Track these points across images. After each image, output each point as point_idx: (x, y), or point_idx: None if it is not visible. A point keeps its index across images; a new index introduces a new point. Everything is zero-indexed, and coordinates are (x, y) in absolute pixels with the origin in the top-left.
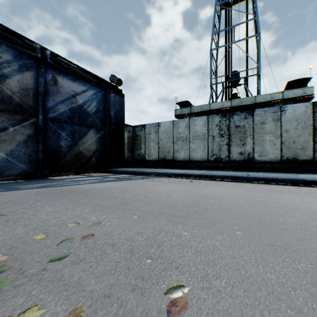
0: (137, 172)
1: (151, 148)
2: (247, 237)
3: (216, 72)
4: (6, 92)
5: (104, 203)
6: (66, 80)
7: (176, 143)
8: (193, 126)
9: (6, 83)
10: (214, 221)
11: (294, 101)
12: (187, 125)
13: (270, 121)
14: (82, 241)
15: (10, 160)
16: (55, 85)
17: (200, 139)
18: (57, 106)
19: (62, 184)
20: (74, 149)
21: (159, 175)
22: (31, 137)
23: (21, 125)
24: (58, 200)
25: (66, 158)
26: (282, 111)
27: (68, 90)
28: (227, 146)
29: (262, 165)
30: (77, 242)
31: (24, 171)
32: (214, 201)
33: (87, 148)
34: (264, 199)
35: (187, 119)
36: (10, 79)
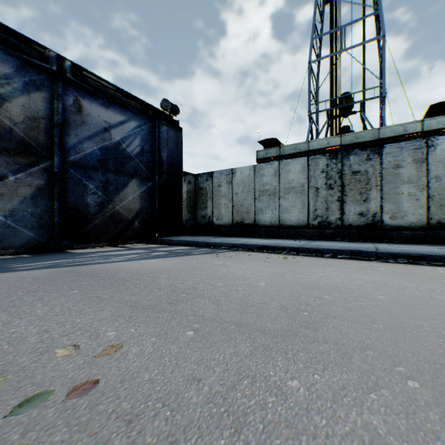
0: (201, 243)
1: (221, 207)
2: (441, 401)
3: (317, 96)
4: (4, 122)
5: (139, 300)
6: (95, 106)
7: (259, 200)
8: (285, 173)
9: (4, 109)
10: (348, 347)
11: (440, 135)
12: (277, 171)
13: (410, 162)
14: (66, 403)
15: (10, 225)
16: (78, 113)
17: (296, 193)
18: (81, 144)
19: (83, 263)
20: (107, 209)
21: (234, 247)
22: (43, 191)
23: (26, 171)
24: (63, 292)
25: (95, 222)
26: (429, 146)
27: (98, 120)
28: (338, 204)
29: (396, 233)
30: (53, 407)
31: (31, 240)
32: (334, 297)
33: (127, 207)
34: (423, 294)
35: (277, 163)
36: (10, 102)
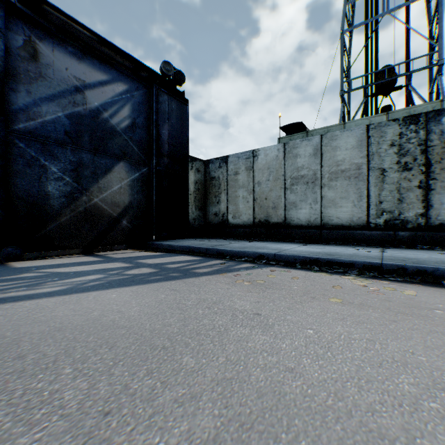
0: (211, 250)
1: (239, 201)
2: None
3: (349, 74)
4: None
5: None
6: (60, 55)
7: (291, 190)
8: (330, 151)
9: None
10: None
11: None
12: (317, 149)
13: None
14: None
15: None
16: (32, 61)
17: (347, 178)
18: (37, 107)
19: None
20: (80, 201)
21: (261, 258)
22: None
23: None
24: None
25: (61, 220)
26: None
27: (64, 75)
28: (419, 192)
29: None
30: None
31: None
32: None
33: (110, 199)
34: None
35: (317, 137)
36: None
